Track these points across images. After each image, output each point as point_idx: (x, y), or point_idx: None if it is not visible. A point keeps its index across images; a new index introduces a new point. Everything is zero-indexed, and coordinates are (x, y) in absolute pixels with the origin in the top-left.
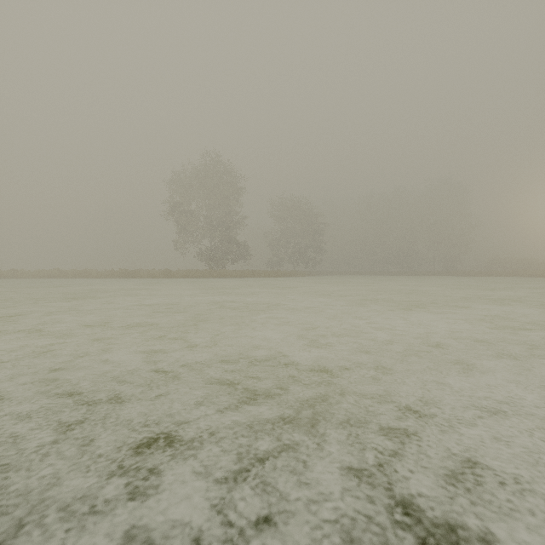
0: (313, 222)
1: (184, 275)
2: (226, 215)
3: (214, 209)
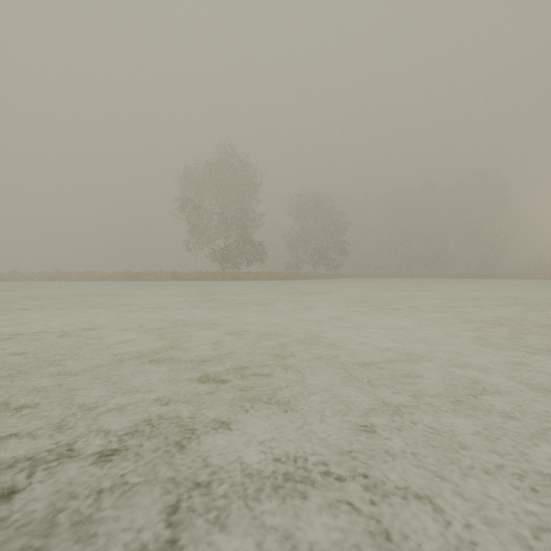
0: (335, 220)
1: (193, 277)
2: (240, 212)
3: (228, 206)
